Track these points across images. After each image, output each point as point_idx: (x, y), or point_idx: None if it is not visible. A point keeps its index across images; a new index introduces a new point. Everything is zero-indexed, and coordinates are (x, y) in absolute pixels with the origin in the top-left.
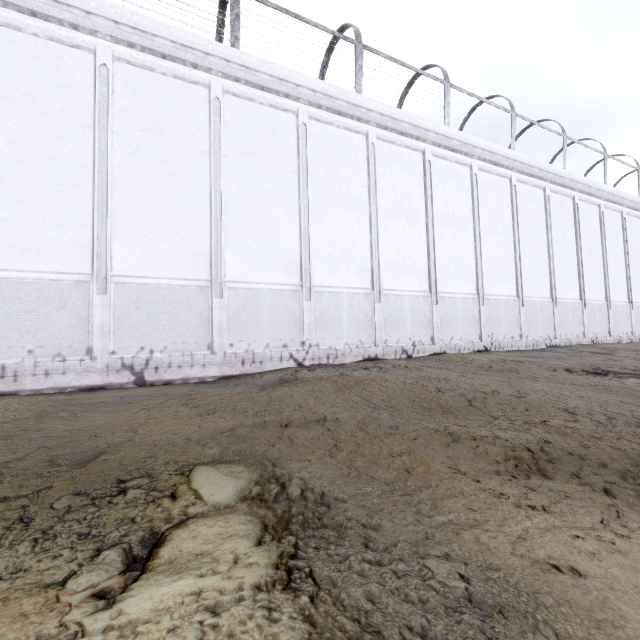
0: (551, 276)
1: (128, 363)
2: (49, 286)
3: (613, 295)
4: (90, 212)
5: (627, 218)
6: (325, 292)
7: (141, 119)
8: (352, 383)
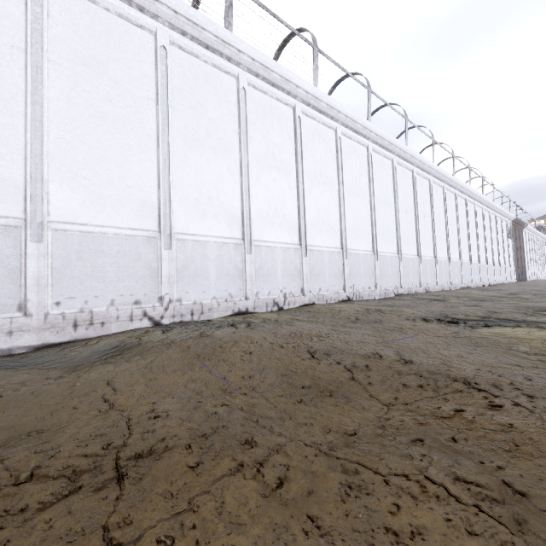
0: (398, 235)
1: None
2: None
3: (438, 252)
4: None
5: (446, 192)
6: (189, 240)
7: None
8: (208, 351)
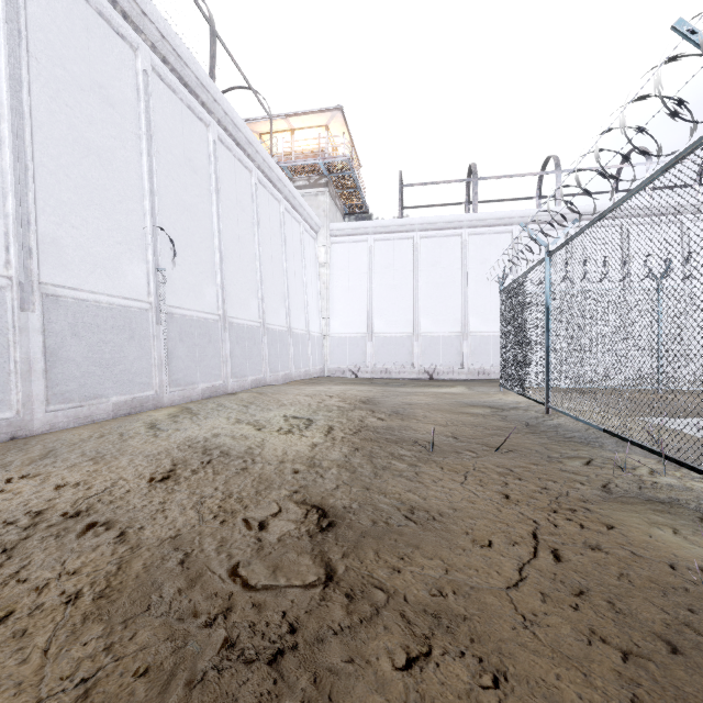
0: None
1: (427, 370)
2: (399, 338)
3: None
4: (412, 307)
5: None
6: None
7: (431, 261)
8: None
